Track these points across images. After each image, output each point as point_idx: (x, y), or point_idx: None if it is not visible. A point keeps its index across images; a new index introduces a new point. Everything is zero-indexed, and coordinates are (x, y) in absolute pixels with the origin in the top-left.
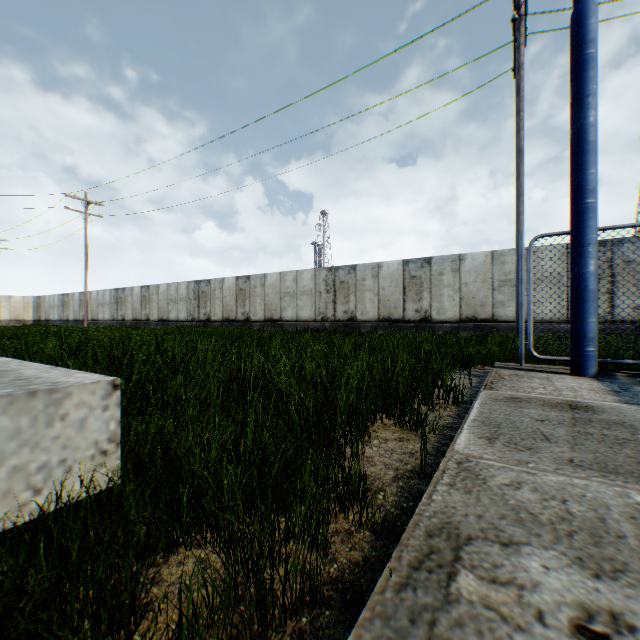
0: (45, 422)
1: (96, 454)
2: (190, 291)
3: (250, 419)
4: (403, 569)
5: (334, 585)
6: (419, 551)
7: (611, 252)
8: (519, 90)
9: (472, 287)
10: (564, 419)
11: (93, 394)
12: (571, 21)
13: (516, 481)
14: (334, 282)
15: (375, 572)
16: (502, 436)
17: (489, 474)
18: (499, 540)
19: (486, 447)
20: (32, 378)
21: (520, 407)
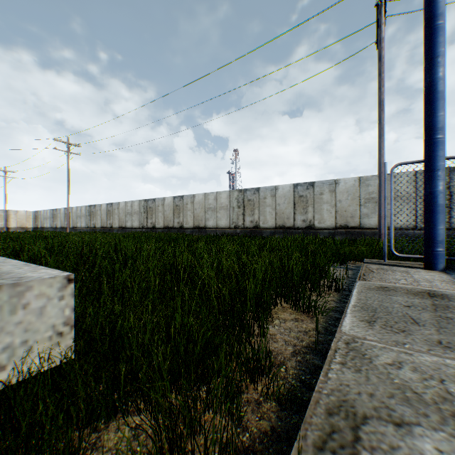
0: (9, 310)
1: (53, 335)
2: (141, 207)
3: (179, 305)
4: (309, 449)
5: (247, 454)
6: (322, 430)
7: (454, 176)
8: (380, 57)
9: (344, 203)
10: (426, 305)
11: (51, 287)
12: (424, 0)
13: (397, 361)
14: (243, 200)
15: (281, 442)
16: (379, 319)
17: (373, 354)
18: (392, 420)
19: (367, 329)
20: (5, 273)
21: (389, 295)
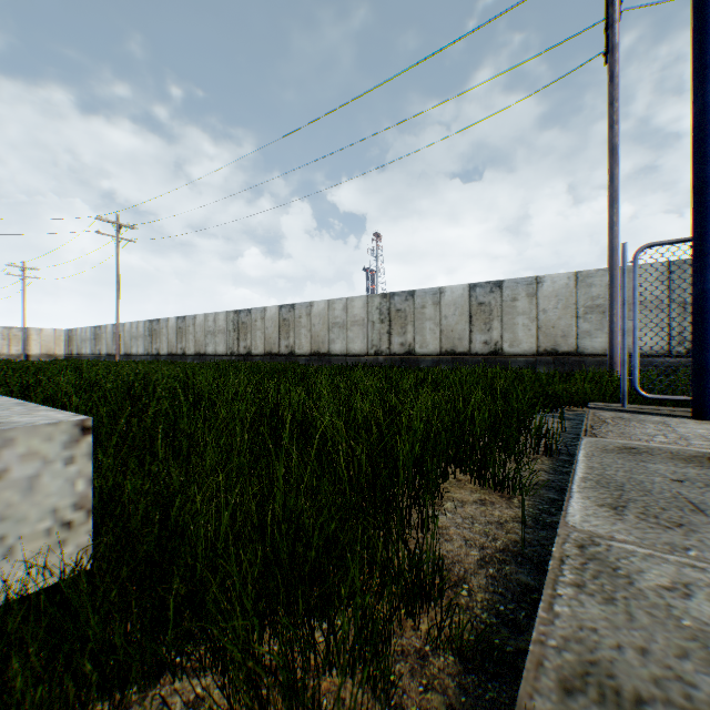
0: None
1: (54, 527)
2: (229, 322)
3: (280, 475)
4: None
5: None
6: None
7: None
8: (612, 76)
9: (551, 315)
10: None
11: (49, 440)
12: None
13: (680, 581)
14: (389, 310)
15: None
16: (631, 504)
17: (632, 567)
18: (694, 707)
19: (613, 521)
20: None
21: (641, 461)
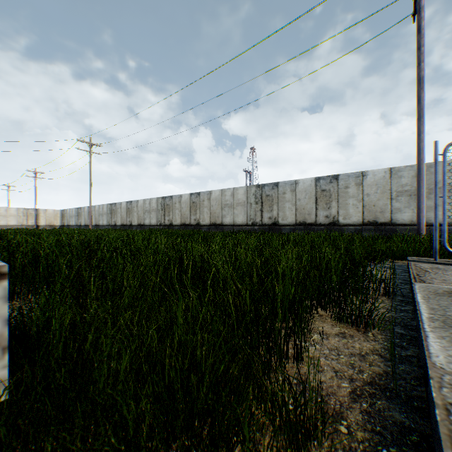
0: None
1: None
2: (158, 204)
3: (179, 314)
4: None
5: None
6: None
7: None
8: (419, 29)
9: (373, 197)
10: None
11: None
12: None
13: None
14: (261, 196)
15: None
16: None
17: None
18: None
19: None
20: None
21: None
